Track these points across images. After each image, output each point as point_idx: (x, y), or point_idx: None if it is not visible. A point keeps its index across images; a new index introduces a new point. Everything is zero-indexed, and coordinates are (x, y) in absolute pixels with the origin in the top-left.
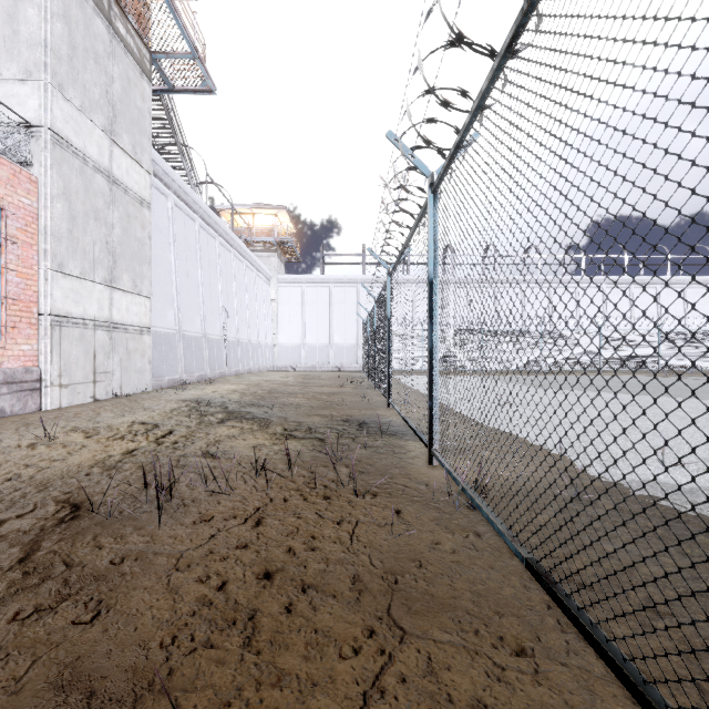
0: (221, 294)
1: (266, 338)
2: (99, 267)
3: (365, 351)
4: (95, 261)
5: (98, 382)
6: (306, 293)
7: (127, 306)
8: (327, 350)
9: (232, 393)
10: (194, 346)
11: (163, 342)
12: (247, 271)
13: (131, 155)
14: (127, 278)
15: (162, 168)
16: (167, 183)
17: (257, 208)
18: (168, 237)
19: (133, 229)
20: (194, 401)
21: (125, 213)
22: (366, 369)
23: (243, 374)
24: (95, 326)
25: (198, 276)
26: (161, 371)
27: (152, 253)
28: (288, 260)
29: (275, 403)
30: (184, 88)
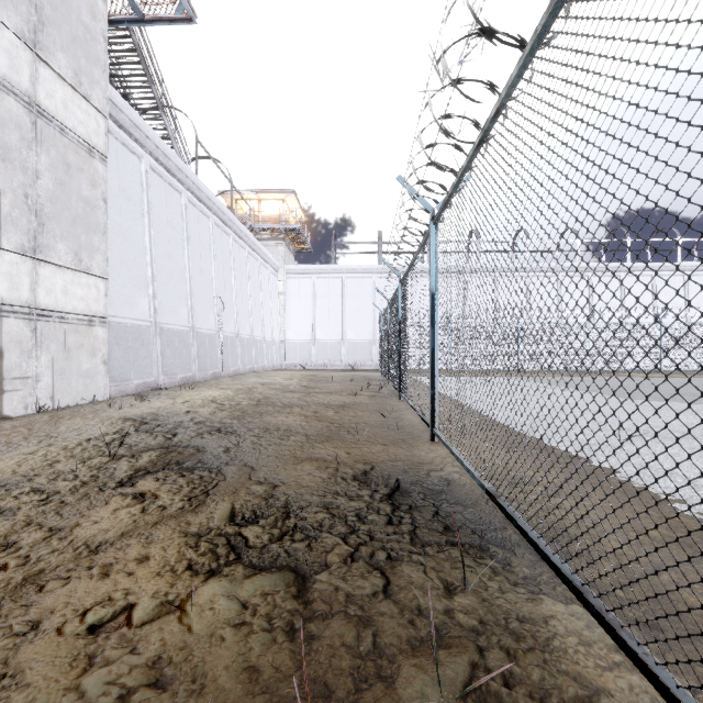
0: (215, 282)
1: (272, 334)
2: (10, 228)
3: (382, 348)
4: (3, 220)
5: (8, 392)
6: (316, 284)
7: (66, 287)
8: (339, 347)
9: (205, 405)
10: (177, 341)
11: (130, 337)
12: (250, 259)
13: (71, 84)
14: (65, 249)
15: (129, 119)
16: (139, 139)
17: (263, 193)
18: (141, 207)
19: (75, 185)
20: (138, 421)
21: (61, 160)
22: (384, 369)
23: (242, 375)
24: (3, 312)
25: (185, 259)
26: (126, 373)
27: (115, 223)
28: (298, 251)
29: (253, 427)
30: (156, 16)
